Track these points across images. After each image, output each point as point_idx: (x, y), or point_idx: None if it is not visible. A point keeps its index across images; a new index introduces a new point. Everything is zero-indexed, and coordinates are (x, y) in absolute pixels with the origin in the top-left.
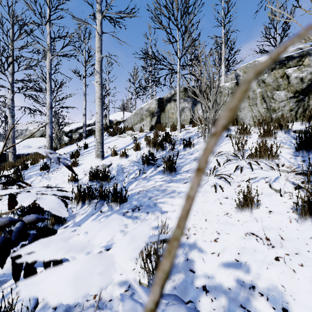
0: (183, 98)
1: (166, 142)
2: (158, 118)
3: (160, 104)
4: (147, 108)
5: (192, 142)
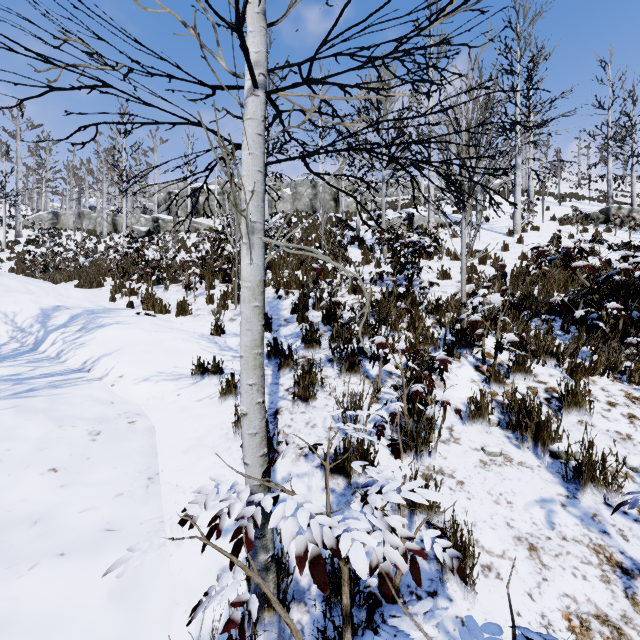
0: (74, 215)
1: (60, 234)
2: (55, 223)
3: (57, 215)
4: (46, 216)
5: (73, 235)
